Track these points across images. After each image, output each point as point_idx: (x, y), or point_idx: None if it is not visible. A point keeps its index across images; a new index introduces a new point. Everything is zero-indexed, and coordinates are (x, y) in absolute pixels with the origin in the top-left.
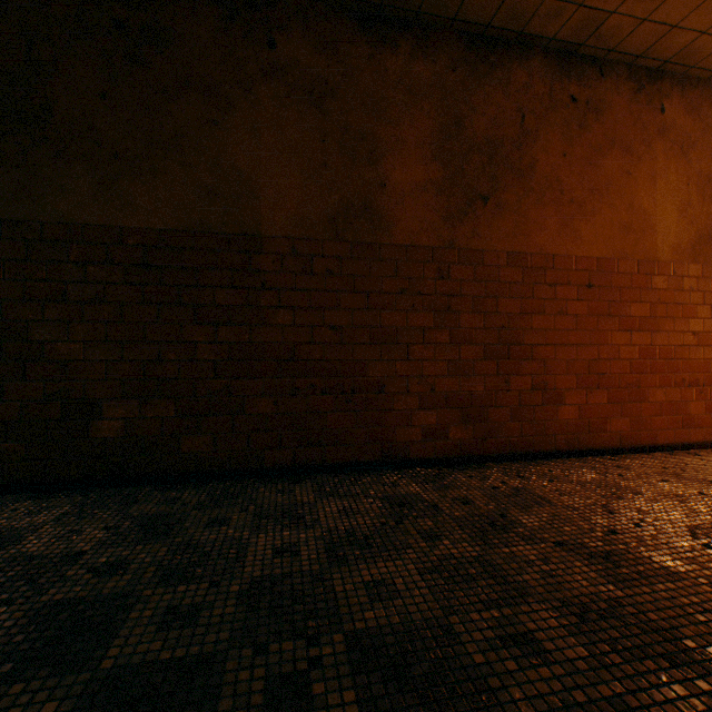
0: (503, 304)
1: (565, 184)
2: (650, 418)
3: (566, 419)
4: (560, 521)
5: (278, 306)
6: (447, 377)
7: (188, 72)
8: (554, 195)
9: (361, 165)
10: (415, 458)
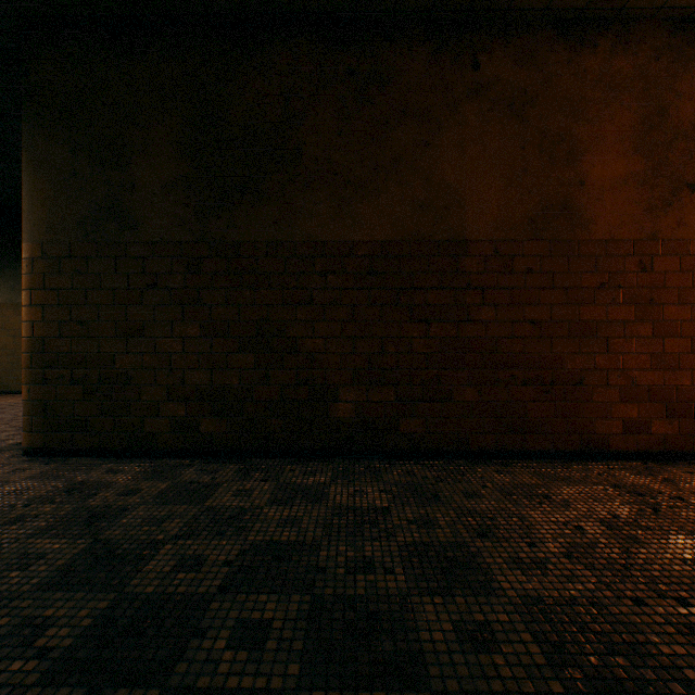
0: None
1: None
2: None
3: None
4: None
5: (481, 304)
6: (649, 371)
7: (404, 103)
8: None
9: (558, 166)
10: (614, 451)
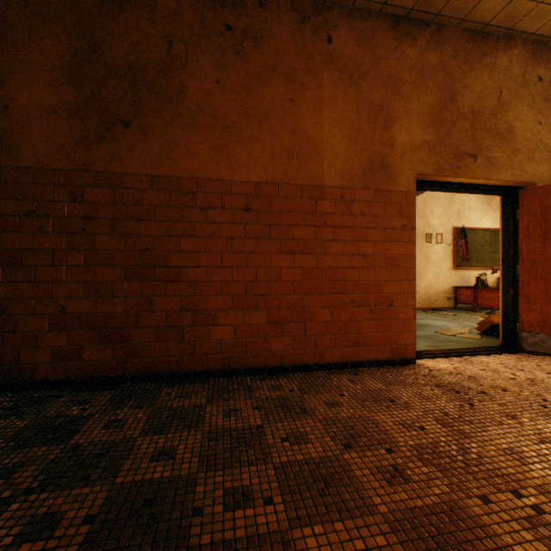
0: (148, 226)
1: (220, 110)
2: (316, 338)
3: (221, 339)
4: (12, 470)
5: None
6: (82, 299)
7: None
8: (207, 120)
9: None
10: (44, 380)
